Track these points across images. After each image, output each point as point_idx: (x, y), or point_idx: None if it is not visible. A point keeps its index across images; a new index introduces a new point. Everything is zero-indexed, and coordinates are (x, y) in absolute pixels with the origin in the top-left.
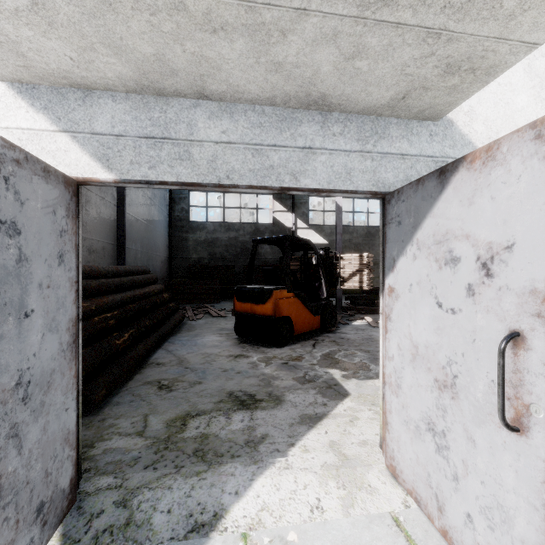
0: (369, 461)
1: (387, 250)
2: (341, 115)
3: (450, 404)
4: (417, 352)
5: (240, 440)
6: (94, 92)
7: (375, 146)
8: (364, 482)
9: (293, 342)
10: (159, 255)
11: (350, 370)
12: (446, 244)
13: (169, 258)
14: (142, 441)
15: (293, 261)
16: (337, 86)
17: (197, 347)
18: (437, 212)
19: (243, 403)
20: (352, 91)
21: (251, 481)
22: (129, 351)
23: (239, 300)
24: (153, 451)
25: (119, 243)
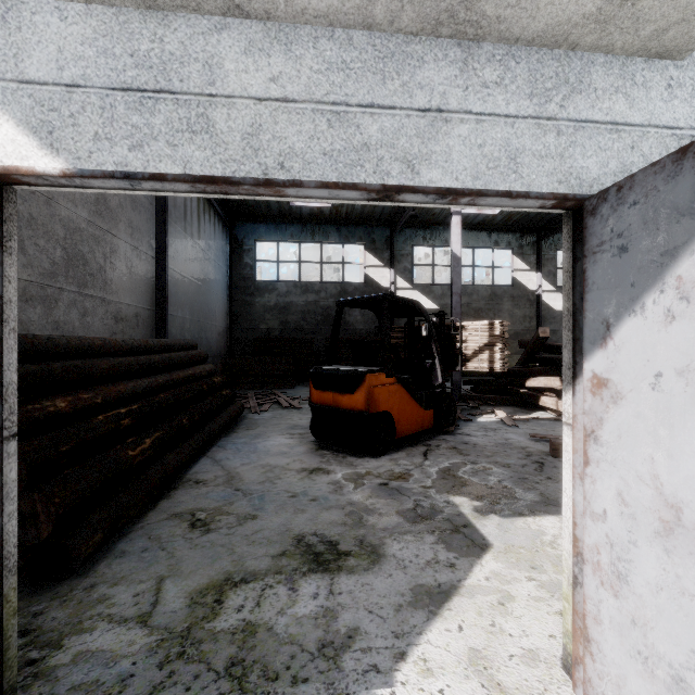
0: None
1: (589, 306)
2: (499, 47)
3: None
4: (679, 519)
5: (310, 641)
6: (23, 1)
7: (563, 106)
8: None
9: (394, 449)
10: (216, 324)
11: (485, 498)
12: None
13: (229, 329)
14: (143, 637)
15: (393, 331)
16: None
17: (257, 455)
18: None
19: (318, 558)
20: None
21: None
22: (151, 464)
23: (317, 387)
24: (157, 662)
25: (159, 308)
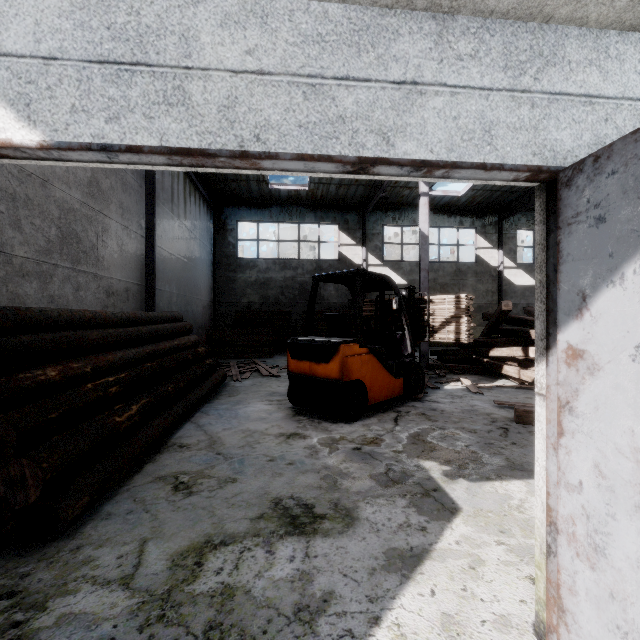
0: None
1: (564, 277)
2: (474, 20)
3: None
4: None
5: (286, 605)
6: None
7: (537, 79)
8: None
9: (367, 415)
10: (201, 298)
11: (453, 462)
12: None
13: (213, 303)
14: (125, 599)
15: (365, 305)
16: None
17: (238, 421)
18: None
19: (294, 521)
20: None
21: None
22: (138, 430)
23: (294, 357)
24: (138, 625)
25: (148, 283)
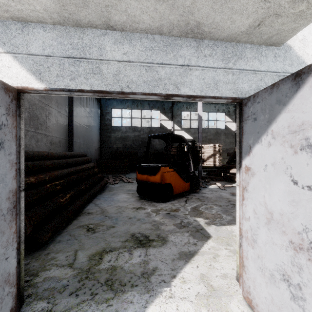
0: (230, 292)
1: (244, 140)
2: (210, 41)
3: (306, 264)
4: (272, 217)
5: (138, 272)
6: (29, 24)
7: (234, 64)
8: (228, 310)
9: (173, 199)
10: (94, 145)
11: (210, 218)
12: (302, 133)
13: (100, 147)
14: (71, 271)
15: (172, 149)
16: (209, 14)
17: (114, 202)
18: (292, 108)
19: (140, 242)
20: (220, 19)
21: (145, 308)
22: (69, 205)
23: (139, 173)
24: (77, 280)
25: (69, 138)
